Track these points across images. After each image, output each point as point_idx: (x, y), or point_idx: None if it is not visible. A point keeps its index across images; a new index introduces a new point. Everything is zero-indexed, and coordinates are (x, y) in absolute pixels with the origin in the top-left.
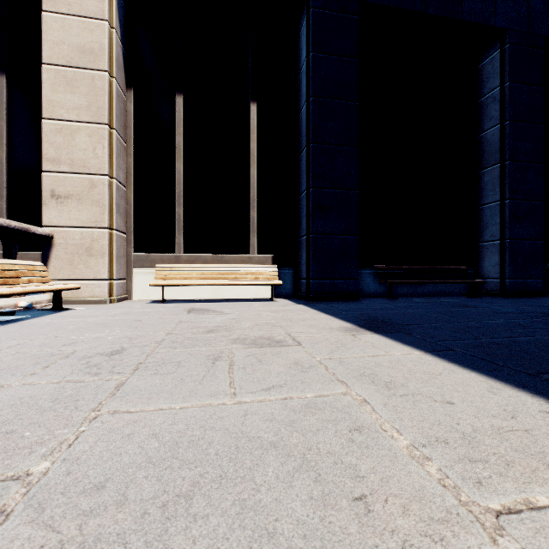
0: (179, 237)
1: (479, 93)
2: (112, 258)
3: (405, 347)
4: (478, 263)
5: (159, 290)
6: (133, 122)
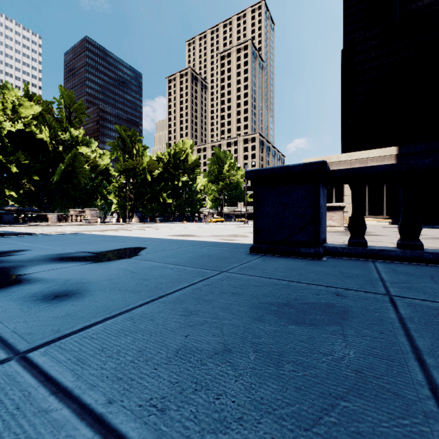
0: (367, 212)
1: None
2: None
3: None
4: None
5: None
6: None
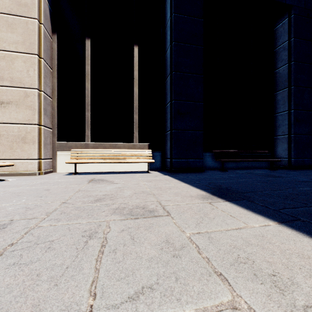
0: (88, 131)
1: (275, 45)
2: (41, 145)
3: (258, 217)
4: (274, 149)
5: (74, 166)
6: (57, 55)
